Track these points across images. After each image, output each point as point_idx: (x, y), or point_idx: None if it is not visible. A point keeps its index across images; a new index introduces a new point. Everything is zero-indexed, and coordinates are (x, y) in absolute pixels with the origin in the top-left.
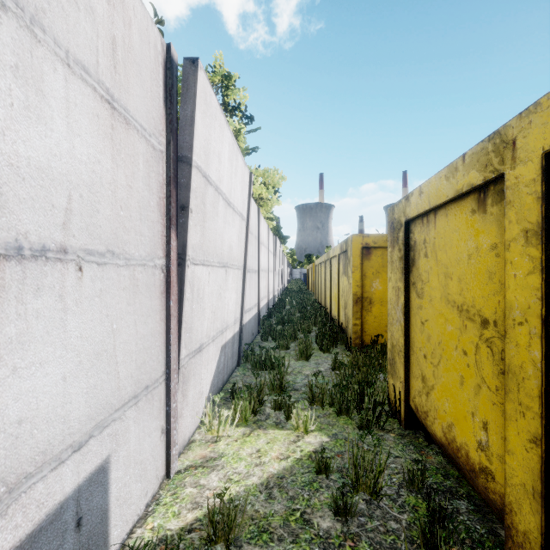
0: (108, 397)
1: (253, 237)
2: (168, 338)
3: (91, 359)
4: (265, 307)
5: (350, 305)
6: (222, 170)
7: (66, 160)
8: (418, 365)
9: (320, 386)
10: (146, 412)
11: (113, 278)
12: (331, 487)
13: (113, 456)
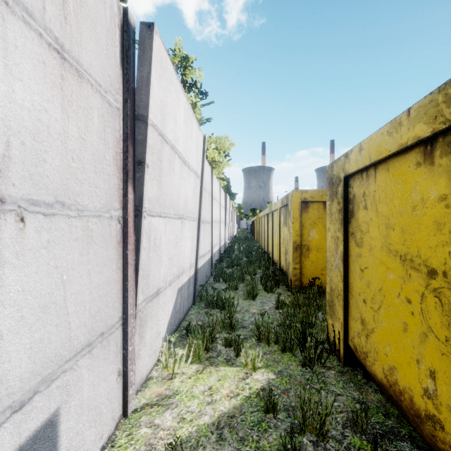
0: (57, 349)
1: (207, 193)
2: (124, 285)
3: (36, 313)
4: (218, 252)
5: (290, 251)
6: (177, 131)
7: (3, 103)
8: (357, 309)
9: (266, 325)
10: (101, 358)
11: (62, 229)
12: (279, 427)
13: (63, 408)
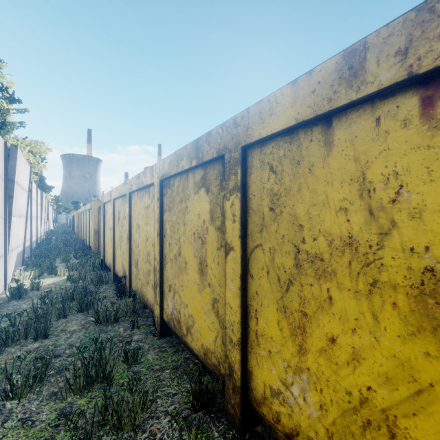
0: None
1: None
2: (5, 242)
3: None
4: (35, 242)
5: (93, 235)
6: (21, 176)
7: None
8: (106, 248)
9: (72, 264)
10: (2, 263)
11: None
12: None
13: None
